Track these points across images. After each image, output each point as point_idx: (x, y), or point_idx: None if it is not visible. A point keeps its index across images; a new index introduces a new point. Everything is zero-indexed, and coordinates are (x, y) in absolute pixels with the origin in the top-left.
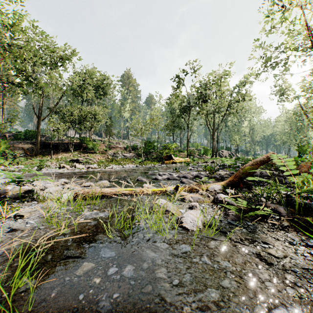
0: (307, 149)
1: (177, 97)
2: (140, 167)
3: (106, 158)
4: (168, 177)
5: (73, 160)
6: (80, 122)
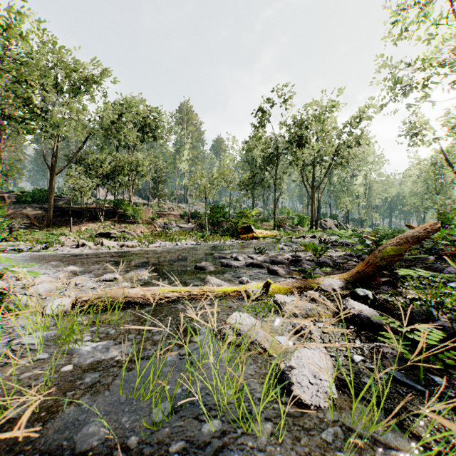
0: (453, 218)
1: (259, 140)
2: (203, 244)
3: (153, 230)
4: (248, 263)
5: (101, 233)
6: (114, 178)
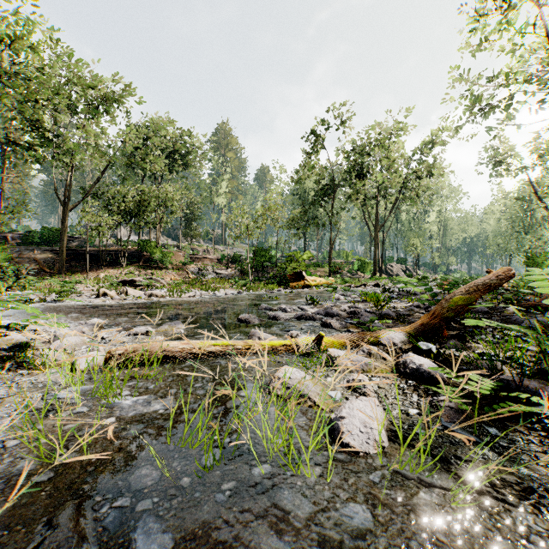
0: (544, 262)
1: (312, 169)
2: (246, 293)
3: (185, 277)
4: (298, 315)
5: (124, 281)
6: (139, 214)
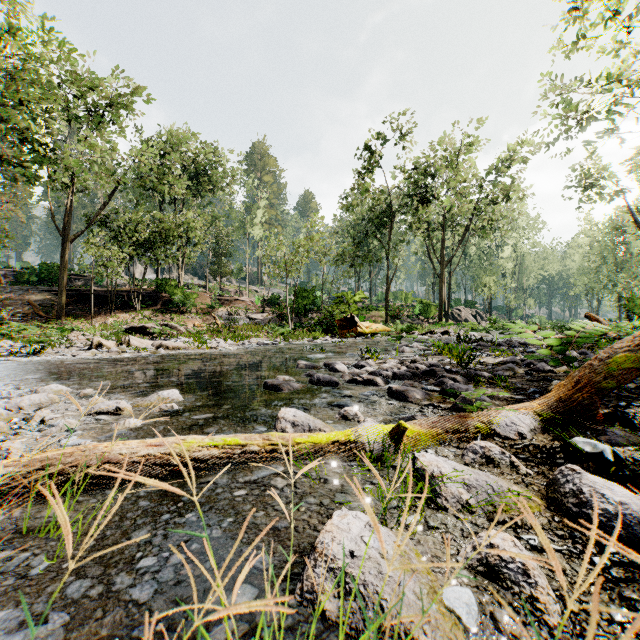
0: None
1: (365, 192)
2: (283, 344)
3: (211, 323)
4: (354, 378)
5: (133, 328)
6: (156, 247)
